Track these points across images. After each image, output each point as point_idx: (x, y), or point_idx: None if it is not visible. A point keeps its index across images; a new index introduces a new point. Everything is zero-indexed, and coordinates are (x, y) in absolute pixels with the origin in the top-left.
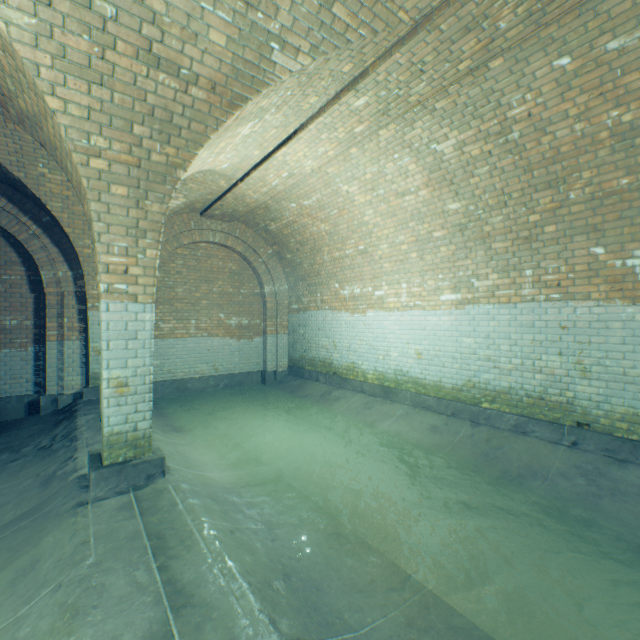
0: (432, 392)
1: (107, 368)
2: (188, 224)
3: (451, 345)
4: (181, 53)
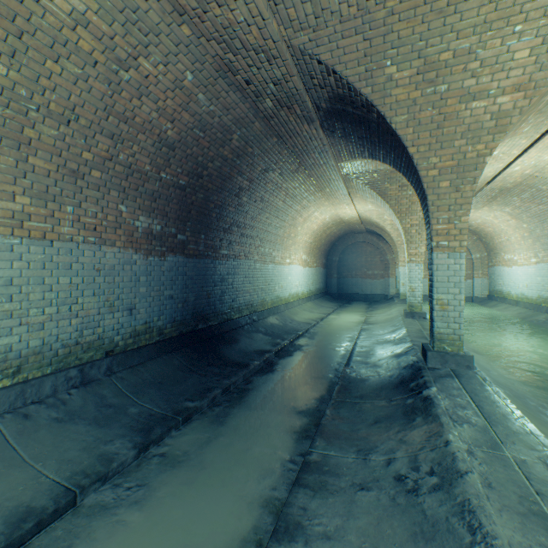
0: (529, 301)
1: (400, 280)
2: None
3: (534, 281)
4: None
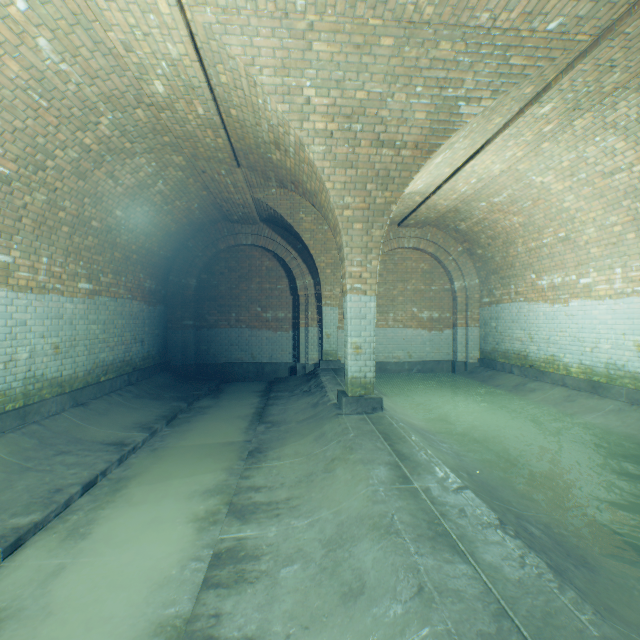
0: None
1: (350, 336)
2: (387, 235)
3: None
4: (396, 133)
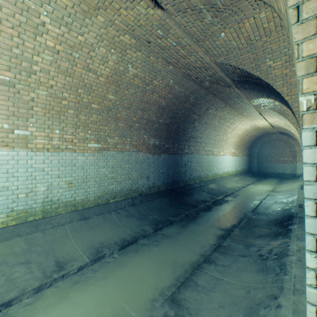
0: None
1: None
2: None
3: None
4: None
